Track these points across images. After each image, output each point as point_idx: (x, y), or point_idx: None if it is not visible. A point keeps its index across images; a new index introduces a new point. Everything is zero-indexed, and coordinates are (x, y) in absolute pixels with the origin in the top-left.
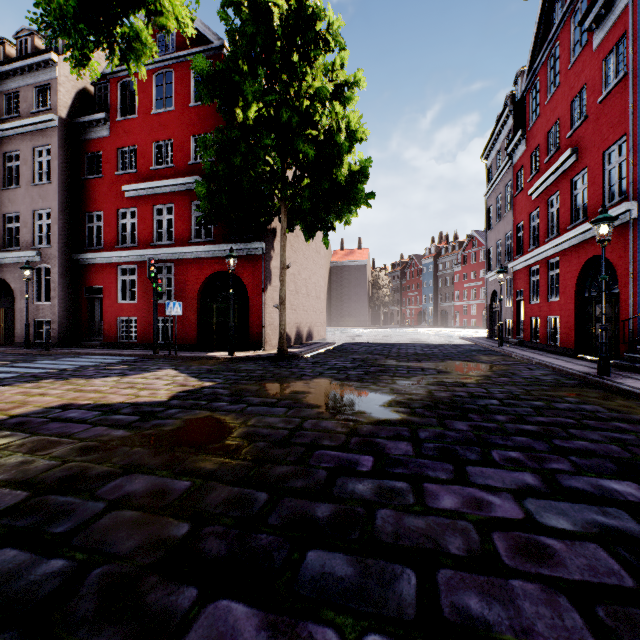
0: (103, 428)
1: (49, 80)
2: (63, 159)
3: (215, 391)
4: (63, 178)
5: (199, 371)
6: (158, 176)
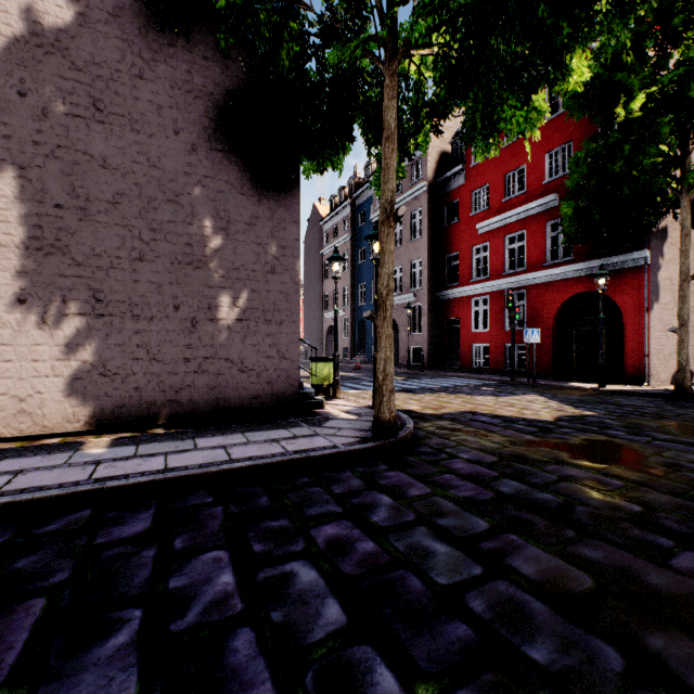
0: (513, 431)
1: (420, 156)
2: (430, 216)
3: (601, 420)
4: (430, 231)
5: (569, 400)
6: (509, 206)
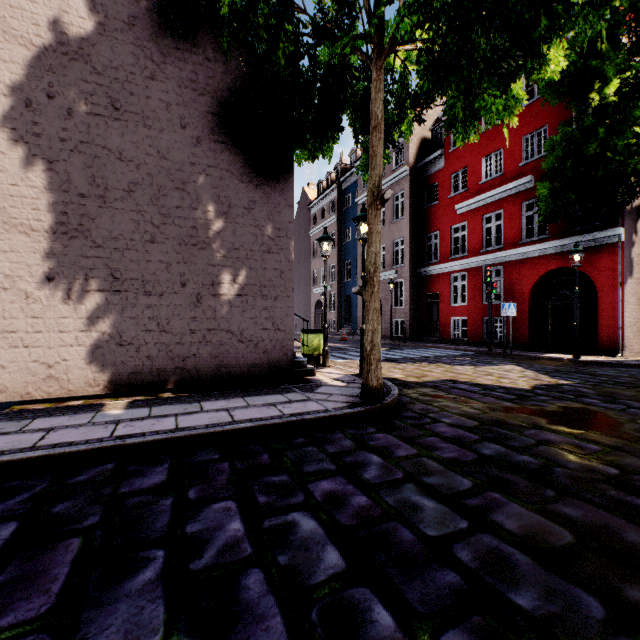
0: (492, 398)
1: (402, 142)
2: (411, 198)
3: (576, 389)
4: (411, 212)
5: (544, 370)
6: (486, 188)
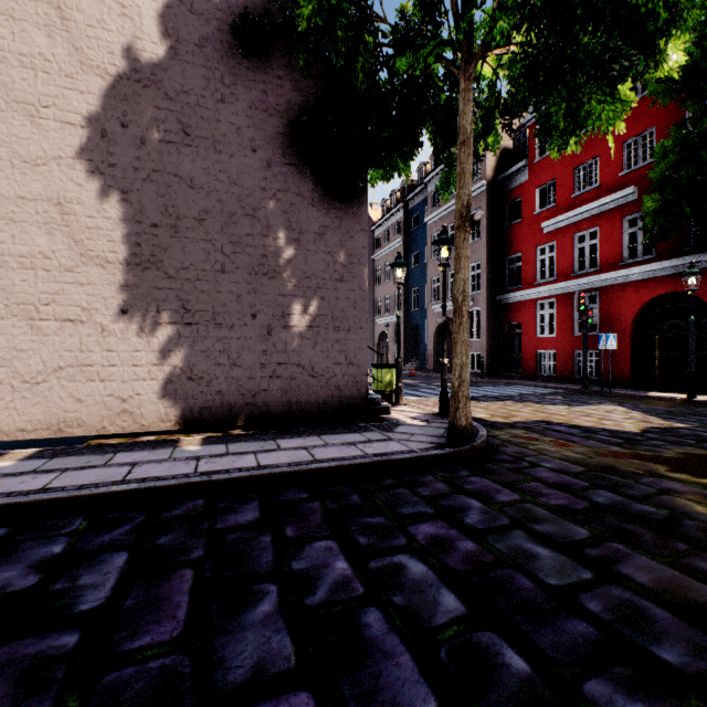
0: (596, 442)
1: None
2: (489, 216)
3: (696, 433)
4: (489, 232)
5: (654, 411)
6: (579, 202)
